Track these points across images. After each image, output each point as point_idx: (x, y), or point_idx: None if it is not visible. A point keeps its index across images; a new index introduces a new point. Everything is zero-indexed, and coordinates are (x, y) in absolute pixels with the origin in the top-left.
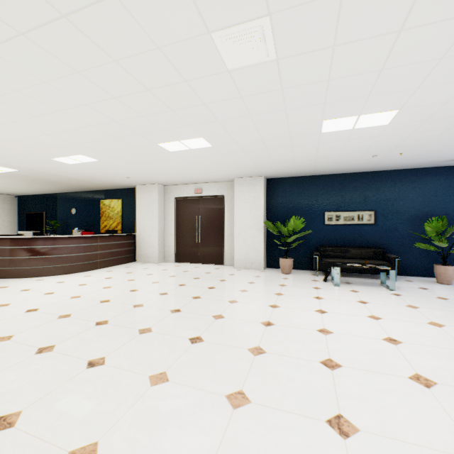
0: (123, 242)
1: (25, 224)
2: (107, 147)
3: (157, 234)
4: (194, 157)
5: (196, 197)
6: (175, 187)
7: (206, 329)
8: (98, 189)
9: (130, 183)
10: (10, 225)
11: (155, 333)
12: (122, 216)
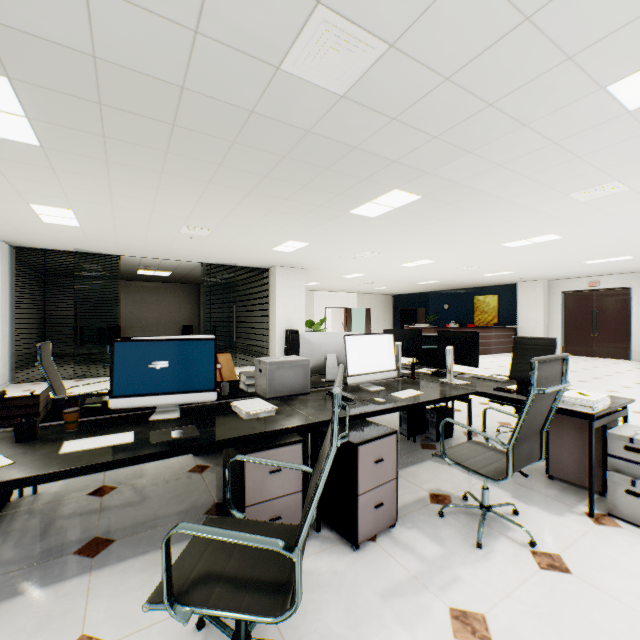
0: (507, 333)
1: (399, 318)
2: (535, 267)
3: (541, 327)
4: (608, 264)
5: (590, 290)
6: (562, 281)
7: None
8: (472, 287)
9: (513, 281)
10: (388, 318)
11: (604, 379)
12: (497, 310)
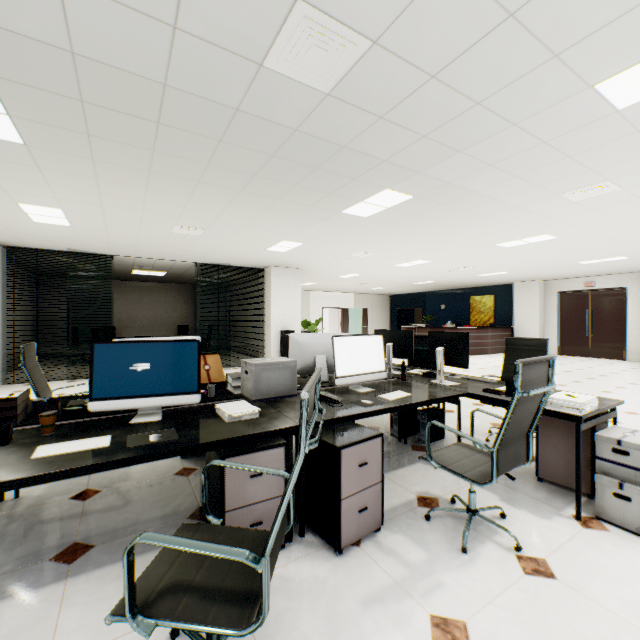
0: (503, 333)
1: (396, 318)
2: (530, 267)
3: (537, 327)
4: (603, 264)
5: (586, 291)
6: (558, 282)
7: (636, 382)
8: (468, 287)
9: (509, 281)
10: (385, 319)
11: (598, 379)
12: (493, 310)
